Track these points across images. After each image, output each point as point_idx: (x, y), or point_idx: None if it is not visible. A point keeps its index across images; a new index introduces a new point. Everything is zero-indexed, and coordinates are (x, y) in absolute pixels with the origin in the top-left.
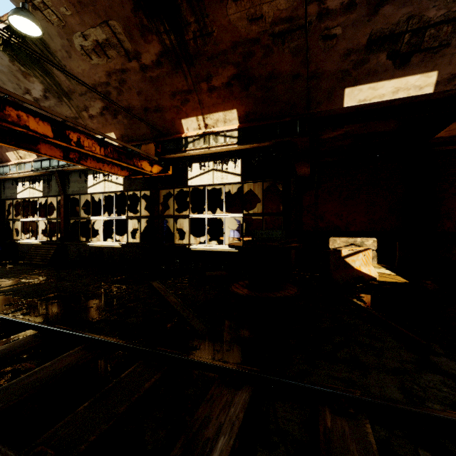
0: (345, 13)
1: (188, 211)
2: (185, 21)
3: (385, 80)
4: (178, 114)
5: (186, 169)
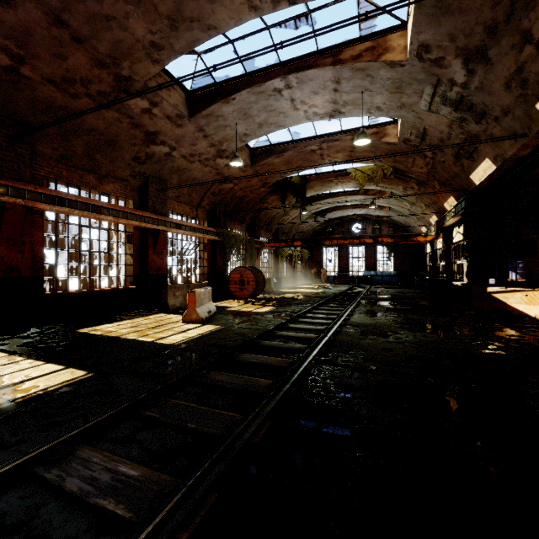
0: (437, 155)
1: None
2: (410, 176)
3: (476, 168)
4: (441, 202)
5: (452, 233)
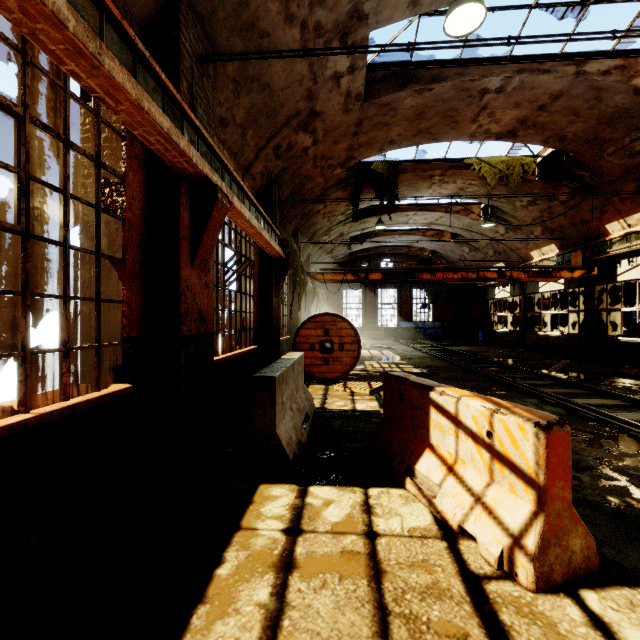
0: None
1: None
2: (579, 175)
3: None
4: (600, 222)
5: (615, 266)
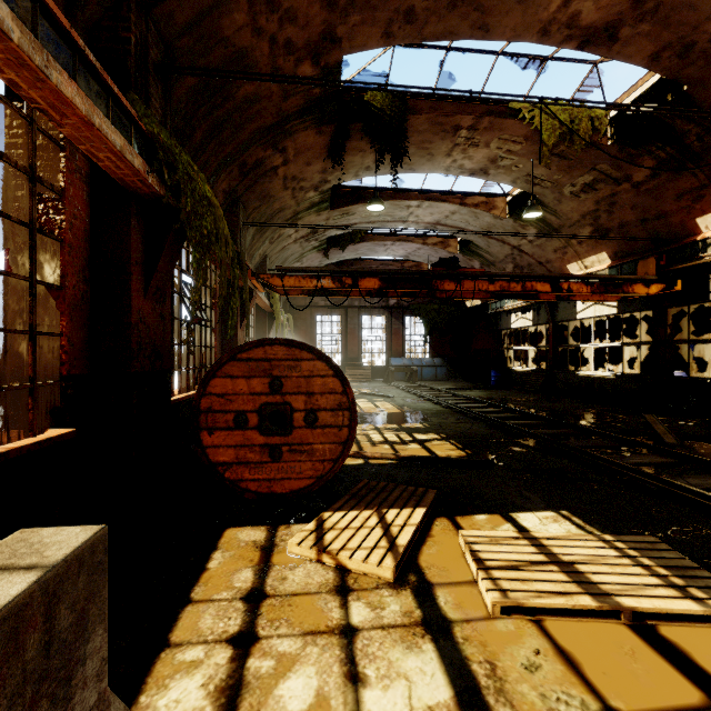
0: None
1: None
2: (682, 132)
3: None
4: (689, 214)
5: (706, 279)
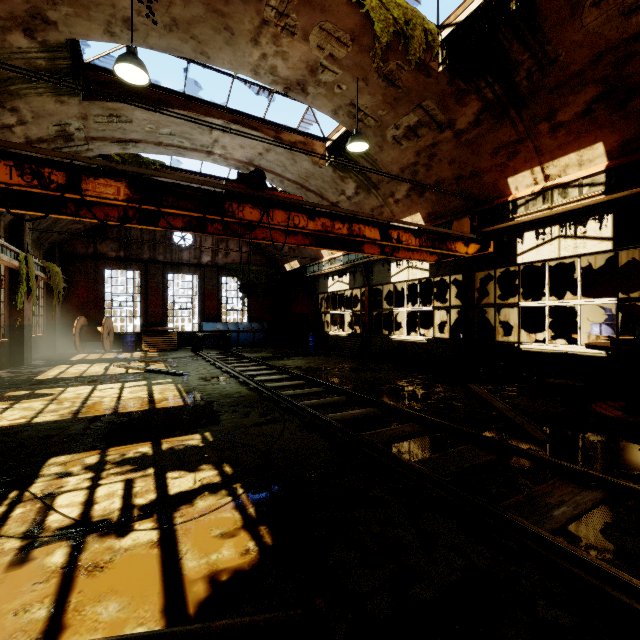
0: None
1: (514, 297)
2: (515, 63)
3: None
4: (502, 173)
5: (513, 242)
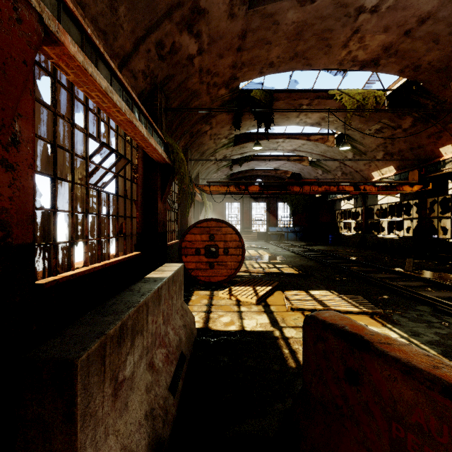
0: None
1: None
2: (424, 104)
3: None
4: (435, 146)
5: (446, 182)
